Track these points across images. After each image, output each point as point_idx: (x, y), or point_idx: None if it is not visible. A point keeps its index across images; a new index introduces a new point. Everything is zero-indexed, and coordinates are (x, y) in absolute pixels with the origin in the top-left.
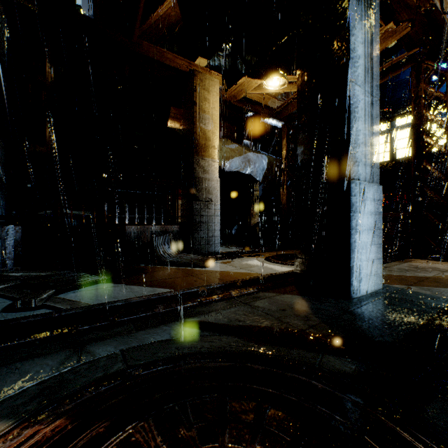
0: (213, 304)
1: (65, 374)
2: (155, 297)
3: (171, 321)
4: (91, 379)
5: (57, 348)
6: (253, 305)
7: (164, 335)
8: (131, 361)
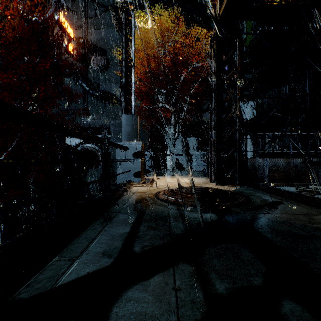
0: (314, 207)
1: (244, 192)
2: (313, 198)
3: (281, 200)
4: (241, 193)
5: (258, 191)
6: (318, 214)
7: (266, 198)
8: (248, 195)
